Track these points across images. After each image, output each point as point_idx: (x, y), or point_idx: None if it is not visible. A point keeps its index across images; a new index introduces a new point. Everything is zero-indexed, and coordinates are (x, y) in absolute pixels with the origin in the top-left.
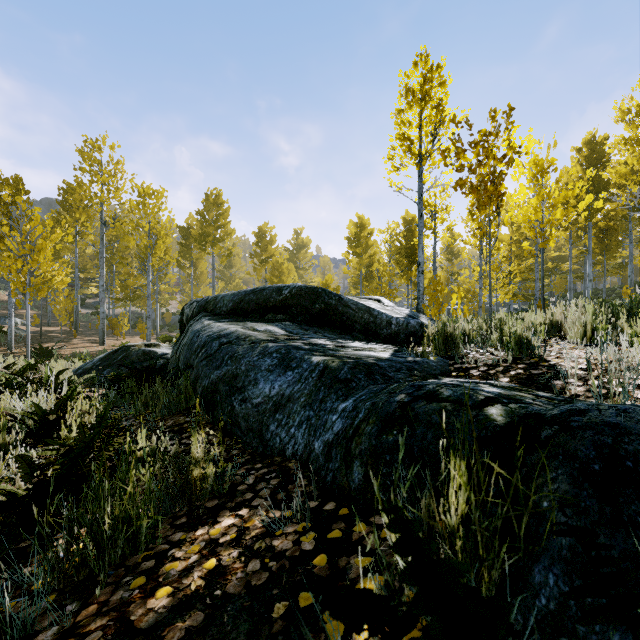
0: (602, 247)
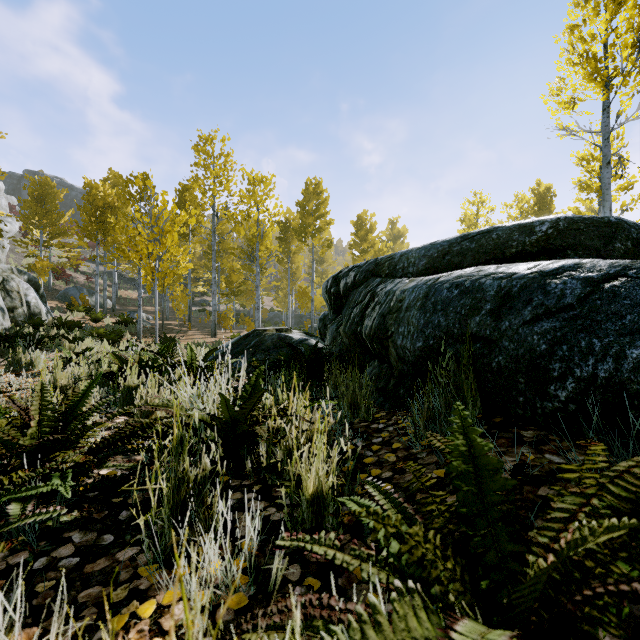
0: None
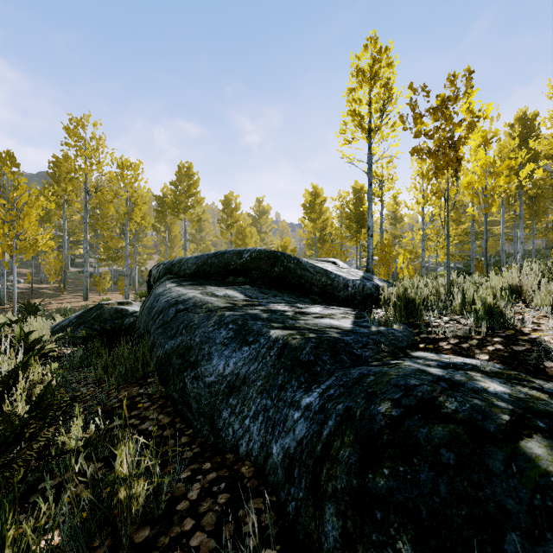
0: (531, 213)
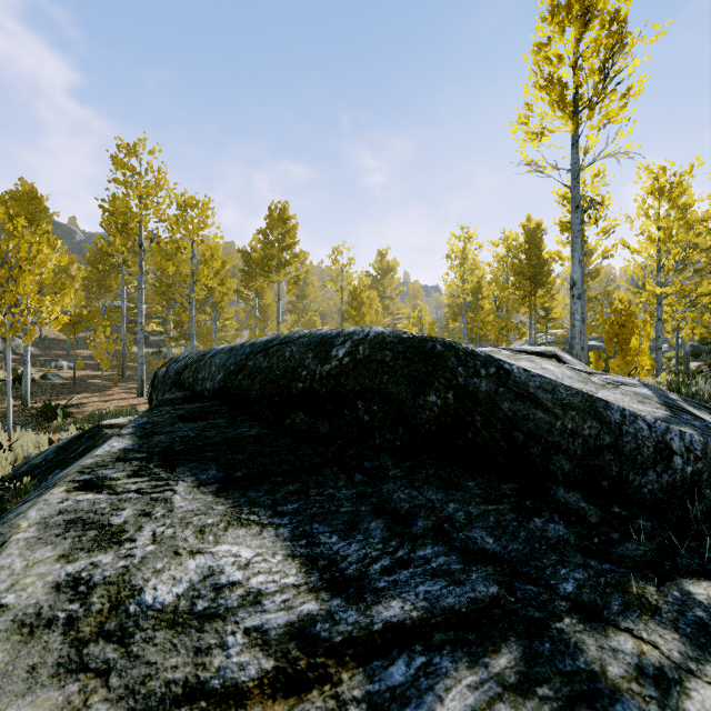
0: None
